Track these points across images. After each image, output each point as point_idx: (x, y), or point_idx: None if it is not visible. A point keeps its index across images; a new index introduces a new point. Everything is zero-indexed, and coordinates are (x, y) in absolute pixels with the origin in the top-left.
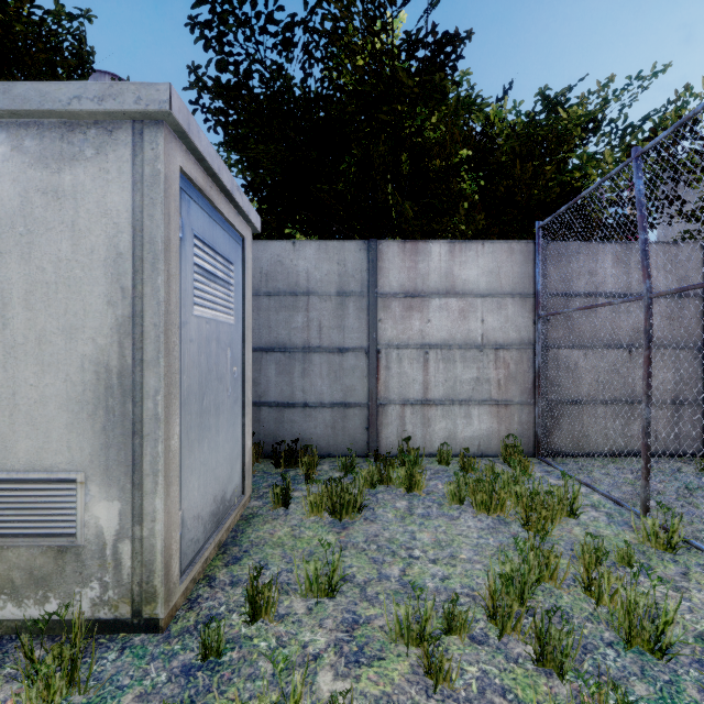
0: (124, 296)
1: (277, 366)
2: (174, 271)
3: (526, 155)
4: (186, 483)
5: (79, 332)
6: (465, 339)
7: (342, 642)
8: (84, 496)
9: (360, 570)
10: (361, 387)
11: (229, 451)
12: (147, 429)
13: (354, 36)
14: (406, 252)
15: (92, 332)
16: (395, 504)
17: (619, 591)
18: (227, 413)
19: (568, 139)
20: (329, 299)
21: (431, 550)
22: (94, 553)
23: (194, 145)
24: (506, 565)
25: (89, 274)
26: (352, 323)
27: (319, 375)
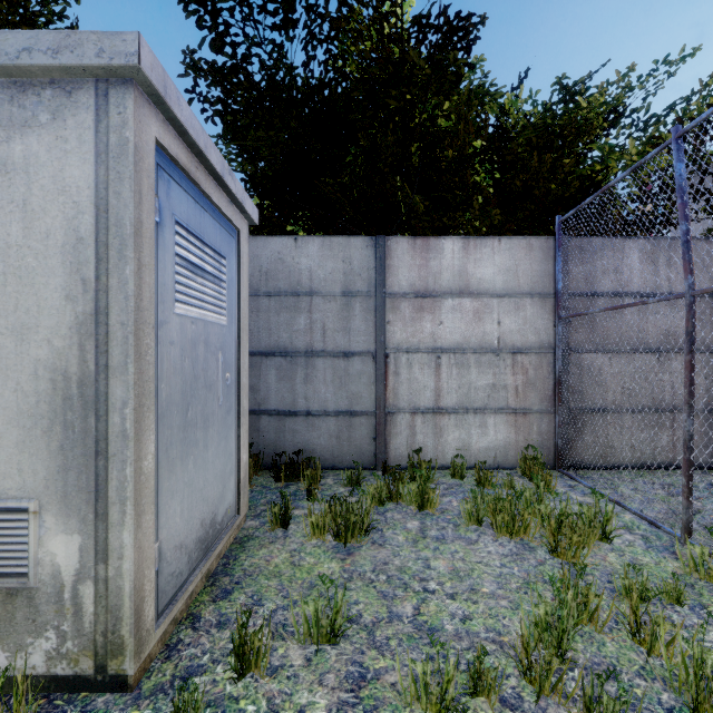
0: (86, 289)
1: (278, 372)
2: (147, 260)
3: (543, 147)
4: (165, 509)
5: (32, 333)
6: (480, 342)
7: (346, 707)
8: (37, 529)
9: (367, 607)
10: (368, 394)
11: (220, 467)
12: (113, 448)
13: (361, 14)
14: (416, 249)
15: (48, 333)
16: (406, 524)
17: (680, 643)
18: (217, 424)
19: (588, 129)
20: (333, 300)
21: (448, 582)
22: (49, 597)
23: (172, 114)
24: (540, 608)
25: (44, 263)
26: (358, 326)
27: (323, 381)
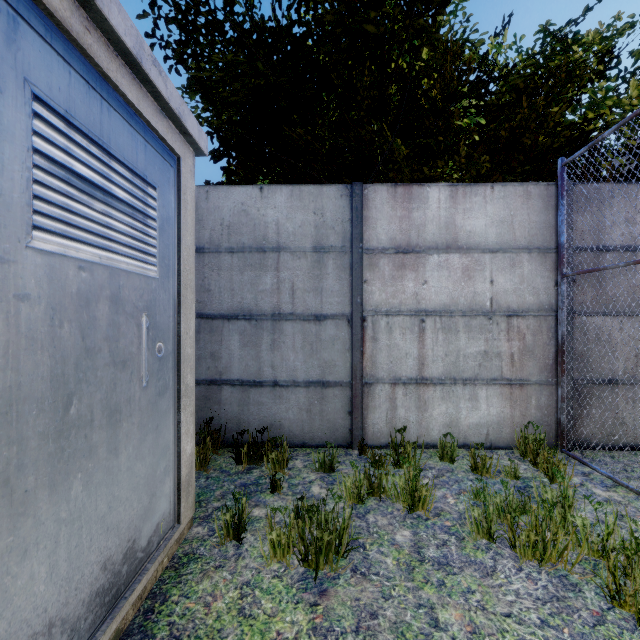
0: None
1: (241, 337)
2: None
3: (531, 93)
4: None
5: None
6: (470, 304)
7: None
8: None
9: None
10: (342, 363)
11: (145, 472)
12: None
13: None
14: (397, 198)
15: None
16: (394, 536)
17: None
18: (139, 414)
19: (581, 73)
20: (303, 256)
21: None
22: None
23: None
24: None
25: None
26: (331, 285)
27: (292, 348)
